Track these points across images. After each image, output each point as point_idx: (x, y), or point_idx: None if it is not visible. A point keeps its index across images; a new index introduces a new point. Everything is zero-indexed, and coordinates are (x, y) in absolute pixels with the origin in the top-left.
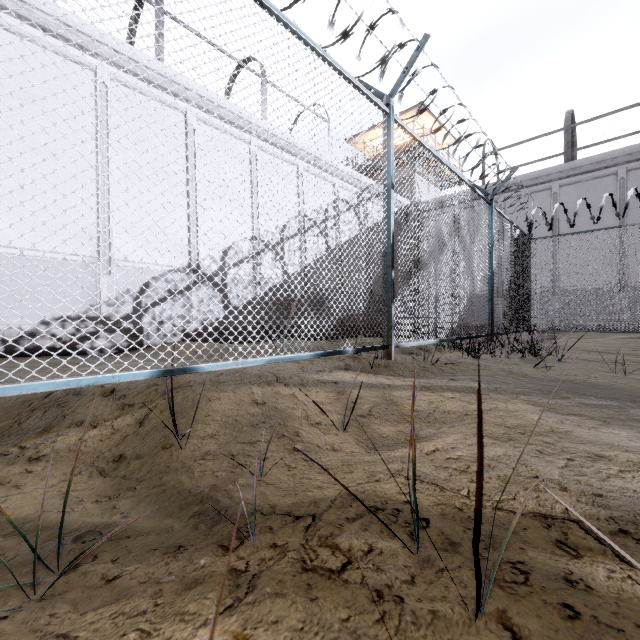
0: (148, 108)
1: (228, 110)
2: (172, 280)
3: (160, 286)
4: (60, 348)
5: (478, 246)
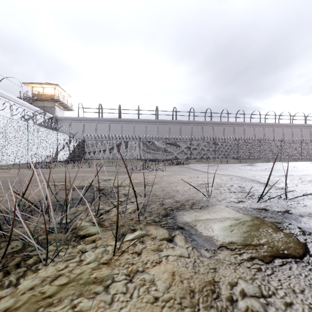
0: None
1: None
2: None
3: None
4: None
5: (71, 145)
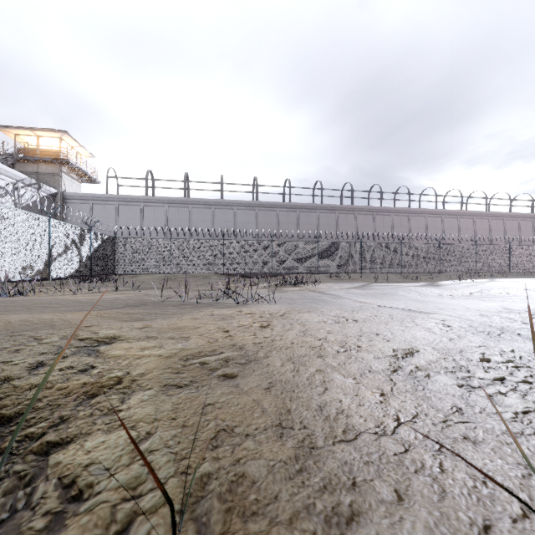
0: None
1: None
2: None
3: None
4: None
5: (84, 246)
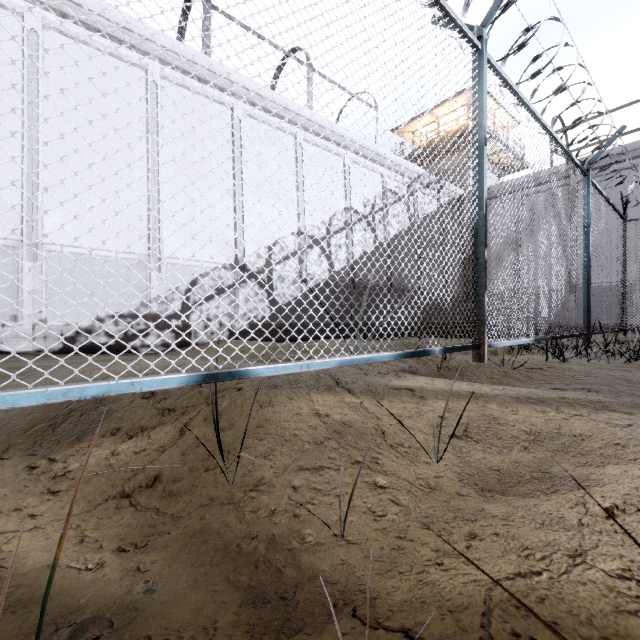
0: (196, 104)
1: (274, 102)
2: (219, 277)
3: (207, 283)
4: (113, 345)
5: (574, 225)
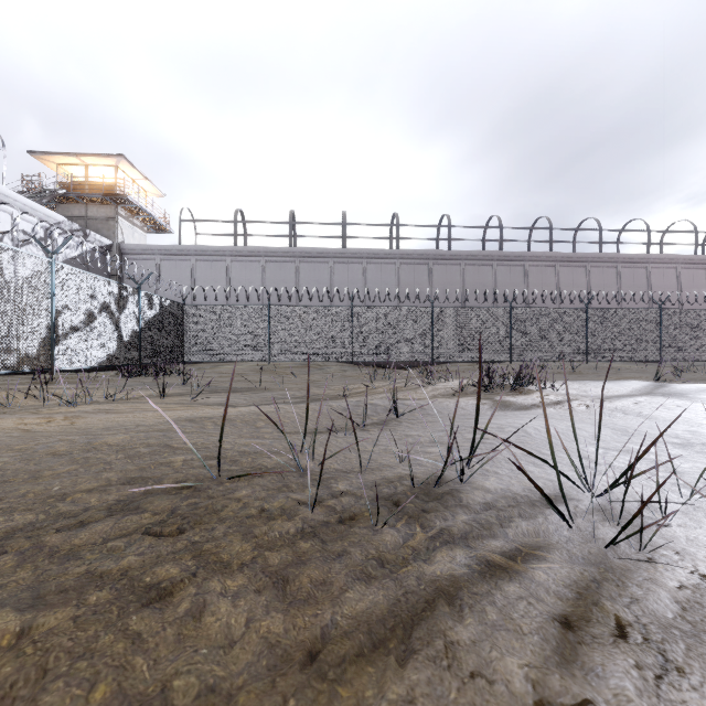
0: None
1: None
2: None
3: None
4: None
5: (126, 315)
